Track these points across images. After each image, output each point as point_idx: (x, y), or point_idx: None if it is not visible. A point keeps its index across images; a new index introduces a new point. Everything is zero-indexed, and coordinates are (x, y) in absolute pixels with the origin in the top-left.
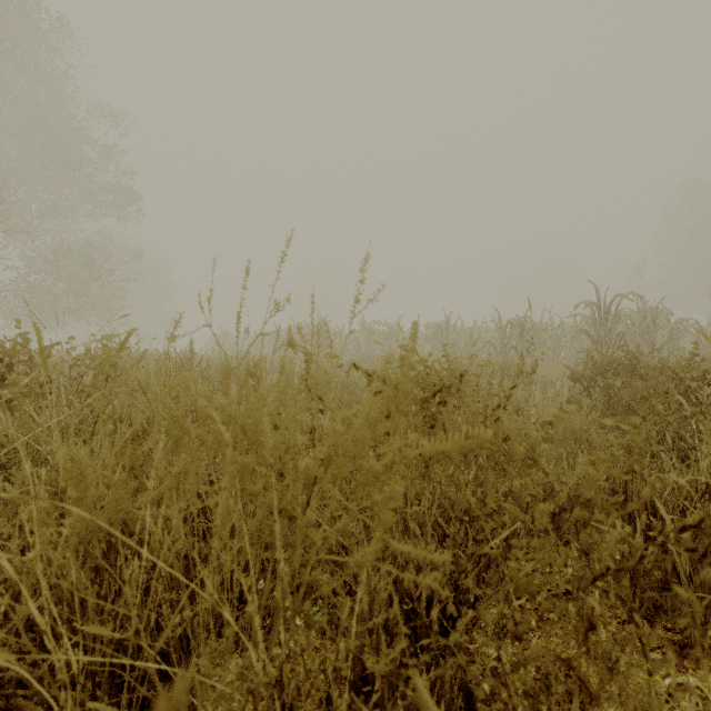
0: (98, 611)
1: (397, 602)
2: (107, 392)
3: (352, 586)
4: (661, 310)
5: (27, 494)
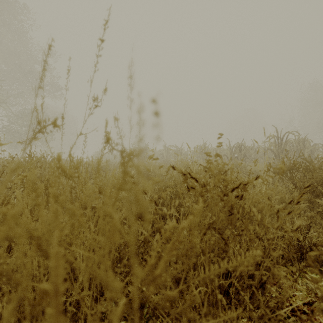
0: None
1: None
2: None
3: None
4: (307, 139)
5: None
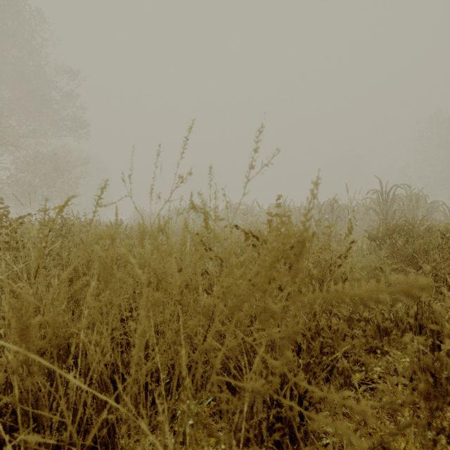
0: (48, 405)
1: (268, 401)
2: (58, 246)
3: (232, 383)
4: (421, 195)
5: (2, 318)
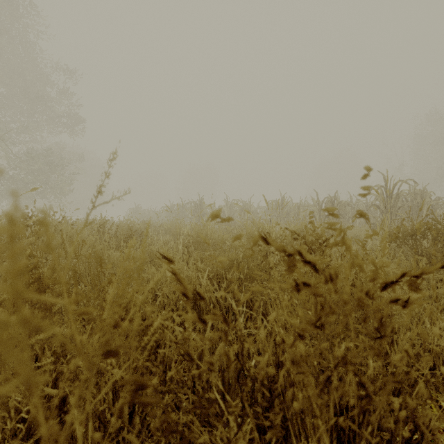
0: None
1: None
2: None
3: None
4: (426, 191)
5: None
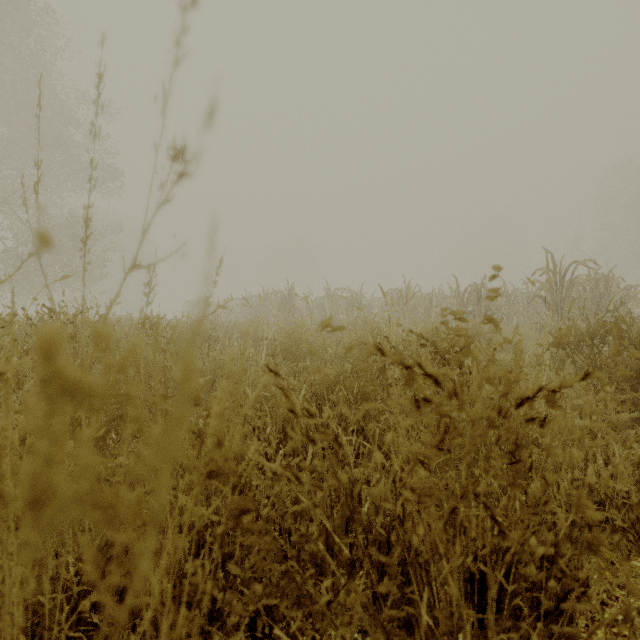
0: None
1: None
2: None
3: None
4: (612, 277)
5: None
